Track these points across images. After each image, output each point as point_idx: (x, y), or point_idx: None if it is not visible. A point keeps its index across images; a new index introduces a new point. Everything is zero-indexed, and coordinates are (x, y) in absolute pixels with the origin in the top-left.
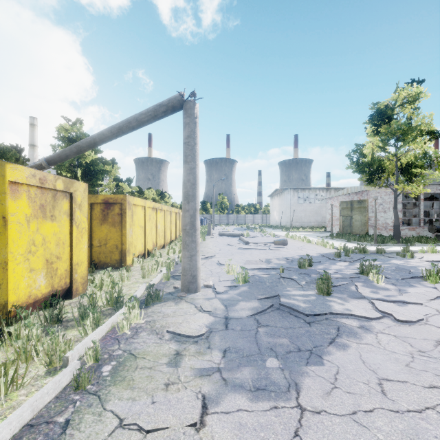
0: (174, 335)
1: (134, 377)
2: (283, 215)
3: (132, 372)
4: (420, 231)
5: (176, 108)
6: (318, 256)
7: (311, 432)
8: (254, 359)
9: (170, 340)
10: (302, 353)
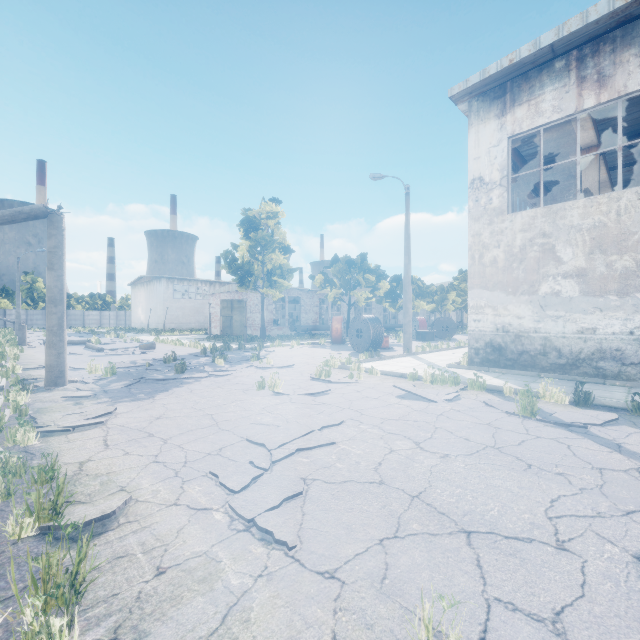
0: (67, 400)
1: (55, 410)
2: (153, 314)
3: (51, 410)
4: (286, 330)
5: (39, 217)
6: (187, 355)
7: (158, 401)
8: (130, 396)
9: (66, 401)
10: (158, 391)
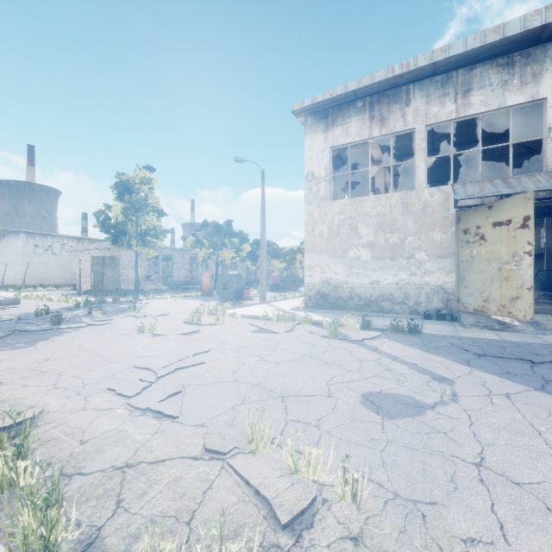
0: None
1: None
2: (8, 269)
3: None
4: (159, 285)
5: None
6: (58, 309)
7: (41, 348)
8: (8, 346)
9: None
10: (38, 340)
